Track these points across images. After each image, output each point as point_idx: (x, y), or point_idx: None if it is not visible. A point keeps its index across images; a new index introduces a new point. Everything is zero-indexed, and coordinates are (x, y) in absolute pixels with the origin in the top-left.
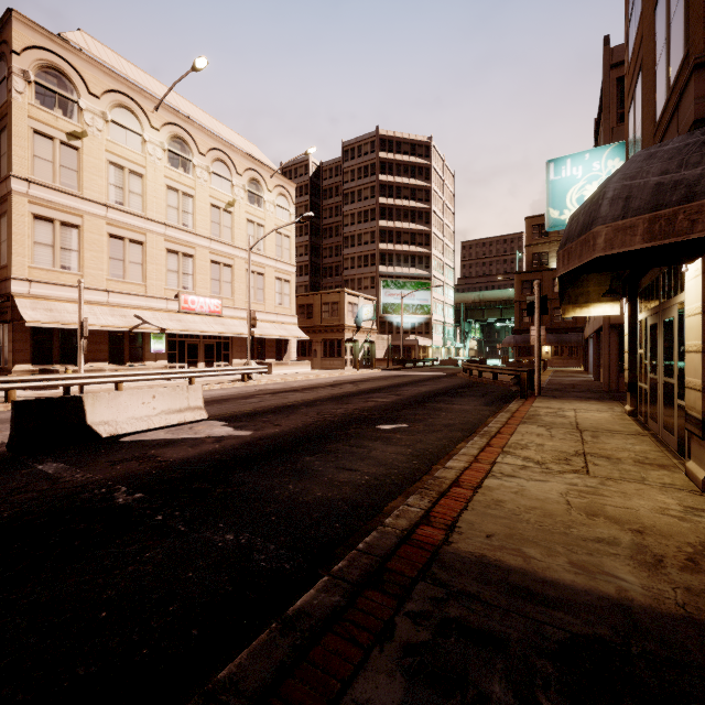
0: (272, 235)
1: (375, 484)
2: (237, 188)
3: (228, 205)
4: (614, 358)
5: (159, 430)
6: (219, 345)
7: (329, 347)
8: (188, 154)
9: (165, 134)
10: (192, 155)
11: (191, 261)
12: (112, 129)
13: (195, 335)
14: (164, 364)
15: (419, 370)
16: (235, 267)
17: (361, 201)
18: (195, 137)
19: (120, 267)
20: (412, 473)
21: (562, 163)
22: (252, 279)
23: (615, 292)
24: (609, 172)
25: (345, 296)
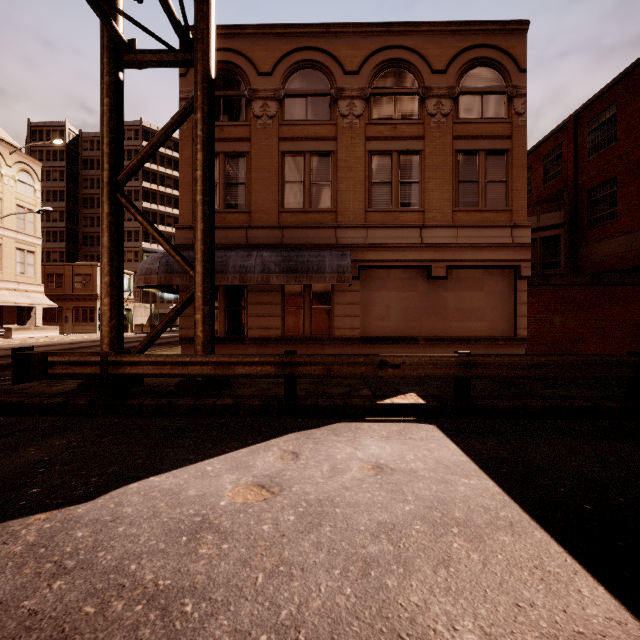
0: (12, 207)
1: None
2: None
3: None
4: None
5: None
6: None
7: (82, 314)
8: None
9: None
10: None
11: None
12: None
13: None
14: None
15: (170, 333)
16: None
17: None
18: None
19: None
20: None
21: None
22: None
23: None
24: None
25: (98, 270)
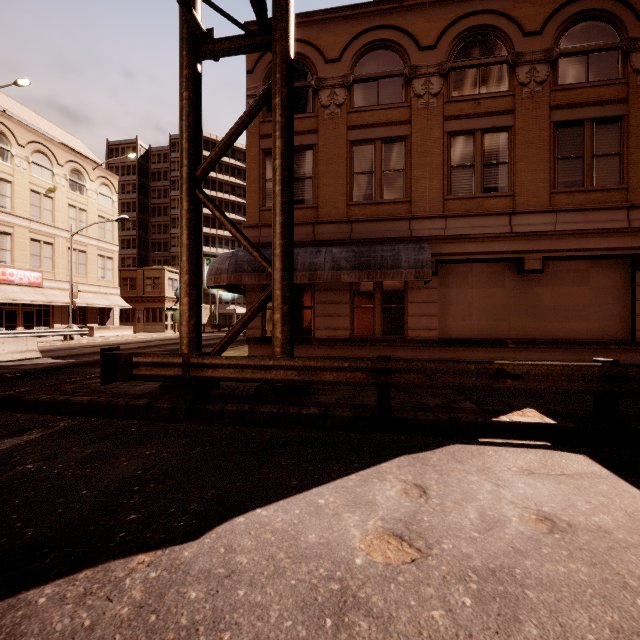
0: (95, 218)
1: None
2: (58, 177)
3: (49, 191)
4: None
5: (8, 362)
6: (40, 312)
7: (152, 314)
8: (7, 145)
9: None
10: (10, 146)
11: (9, 238)
12: None
13: (14, 303)
14: None
15: None
16: (56, 244)
17: None
18: (14, 130)
19: None
20: None
21: None
22: (74, 255)
23: None
24: None
25: (165, 273)
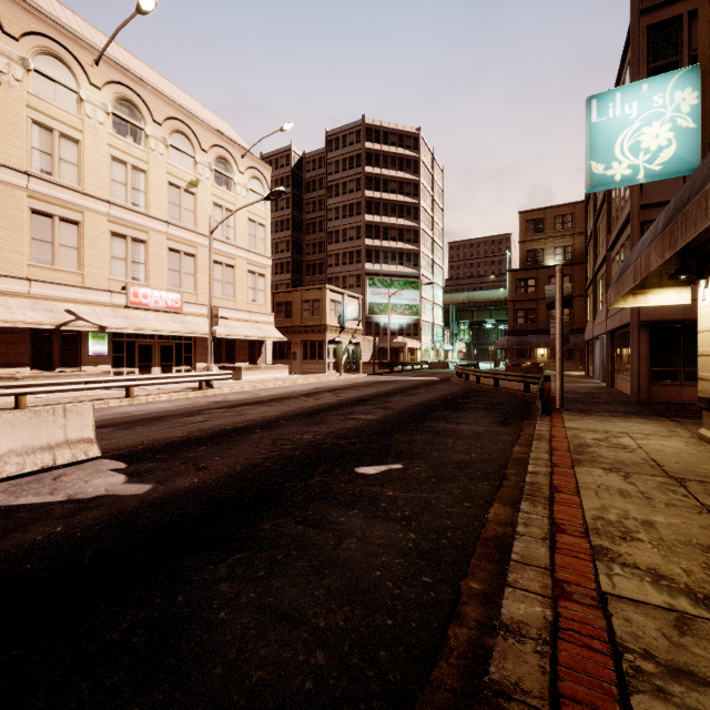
0: (244, 222)
1: (336, 697)
2: (201, 167)
3: (190, 185)
4: (644, 362)
5: None
6: (179, 346)
7: (310, 349)
8: (140, 121)
9: (109, 95)
10: (144, 123)
11: (142, 248)
12: (36, 80)
13: (148, 335)
14: (107, 369)
15: (408, 374)
16: (198, 256)
17: (346, 194)
18: (148, 101)
19: (47, 250)
20: (424, 623)
21: (609, 99)
22: (220, 271)
23: (691, 271)
24: (677, 107)
25: (327, 293)
